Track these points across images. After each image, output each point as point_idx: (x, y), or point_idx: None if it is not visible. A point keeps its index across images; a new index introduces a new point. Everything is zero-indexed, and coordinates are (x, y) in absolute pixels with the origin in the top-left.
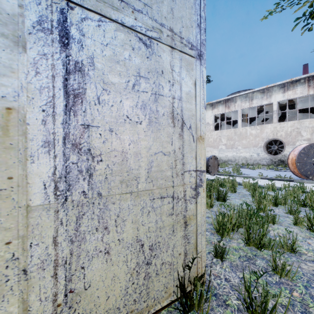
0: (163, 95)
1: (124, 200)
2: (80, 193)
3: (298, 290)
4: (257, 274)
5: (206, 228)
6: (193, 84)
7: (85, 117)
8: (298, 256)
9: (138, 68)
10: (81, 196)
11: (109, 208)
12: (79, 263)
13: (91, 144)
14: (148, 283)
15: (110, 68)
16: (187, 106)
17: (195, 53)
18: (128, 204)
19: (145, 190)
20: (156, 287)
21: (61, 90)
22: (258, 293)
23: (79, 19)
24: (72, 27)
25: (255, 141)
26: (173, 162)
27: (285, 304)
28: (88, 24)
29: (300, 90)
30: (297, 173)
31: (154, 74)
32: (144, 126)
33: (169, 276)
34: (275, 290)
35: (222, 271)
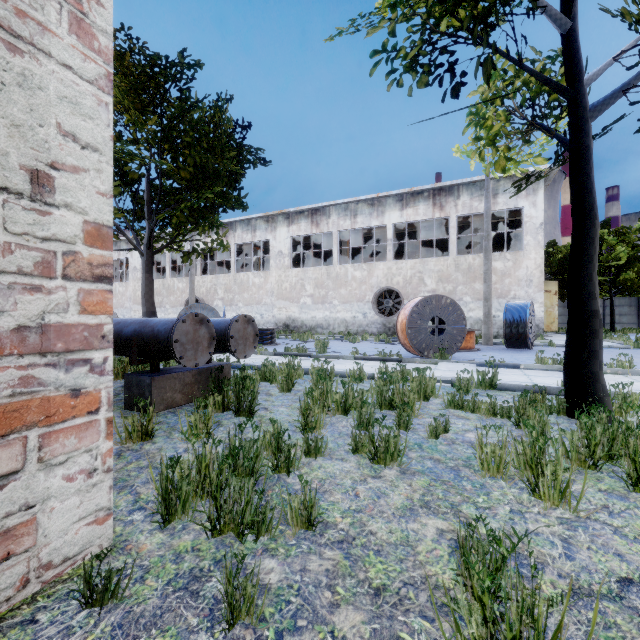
0: None
1: None
2: None
3: None
4: None
5: (148, 501)
6: None
7: None
8: (316, 537)
9: None
10: None
11: None
12: None
13: None
14: None
15: None
16: None
17: None
18: None
19: None
20: None
21: None
22: None
23: None
24: None
25: (360, 291)
26: None
27: None
28: None
29: (423, 209)
30: (409, 347)
31: None
32: None
33: None
34: None
35: None
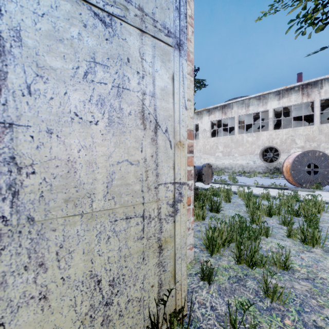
0: (129, 90)
1: (71, 224)
2: None
3: (290, 317)
4: (244, 306)
5: (196, 244)
6: (170, 79)
7: (5, 112)
8: (291, 274)
9: (93, 52)
10: None
11: (46, 237)
12: None
13: (17, 151)
14: None
15: (48, 47)
16: (162, 105)
17: (173, 42)
18: (77, 230)
19: (104, 210)
20: None
21: None
22: (245, 328)
23: None
24: None
25: (251, 148)
26: (144, 173)
27: None
28: None
29: (294, 98)
30: (291, 181)
31: (117, 62)
32: (102, 128)
33: (138, 316)
34: (266, 318)
35: (208, 296)
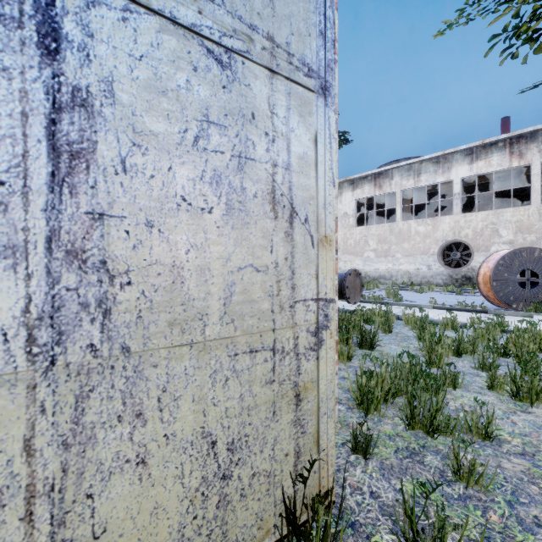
0: (254, 160)
1: (178, 359)
2: (84, 348)
3: (496, 510)
4: (426, 488)
5: (340, 399)
6: (312, 141)
7: (94, 198)
8: (495, 447)
9: (205, 106)
10: (85, 355)
11: (145, 375)
12: (81, 487)
13: (109, 252)
14: (225, 515)
15: (147, 103)
16: (300, 181)
17: (316, 84)
18: (185, 367)
19: (220, 338)
20: (241, 520)
21: (42, 142)
22: (429, 521)
23: (82, 4)
24: (66, 18)
25: (424, 245)
26: (275, 284)
27: (475, 538)
28: (100, 14)
29: (497, 160)
30: (493, 299)
31: (238, 120)
32: (218, 218)
33: (266, 498)
34: (458, 511)
35: (366, 477)
